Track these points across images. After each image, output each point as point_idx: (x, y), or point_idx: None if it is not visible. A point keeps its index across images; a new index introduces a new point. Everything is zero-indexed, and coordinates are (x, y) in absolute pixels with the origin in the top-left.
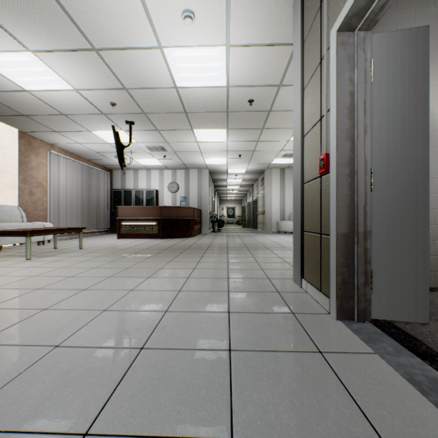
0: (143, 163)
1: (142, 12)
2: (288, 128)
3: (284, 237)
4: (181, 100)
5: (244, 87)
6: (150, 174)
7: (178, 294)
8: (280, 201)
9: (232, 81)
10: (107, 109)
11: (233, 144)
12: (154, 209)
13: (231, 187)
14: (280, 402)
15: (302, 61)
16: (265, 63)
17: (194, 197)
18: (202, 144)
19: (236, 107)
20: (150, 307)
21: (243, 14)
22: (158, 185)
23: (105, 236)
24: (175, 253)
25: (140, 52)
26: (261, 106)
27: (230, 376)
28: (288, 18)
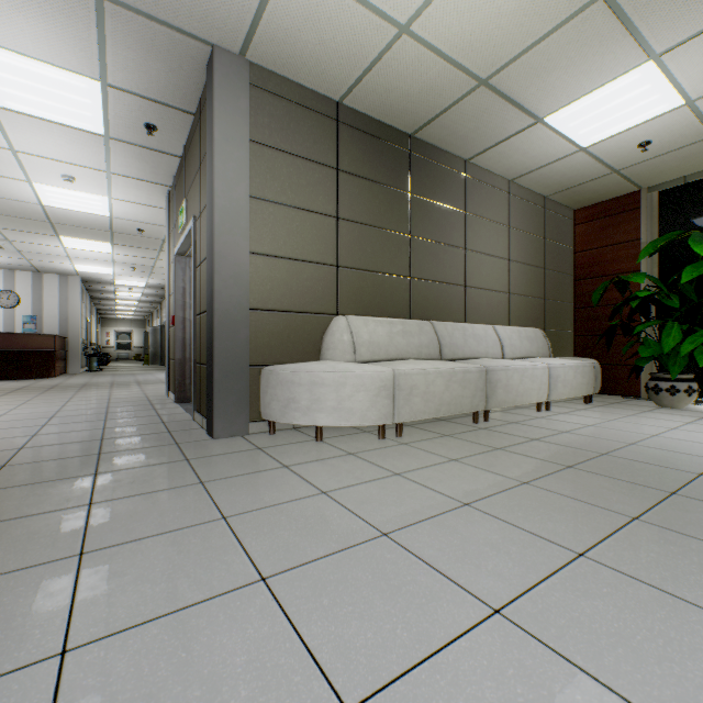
0: None
1: (16, 164)
2: None
3: None
4: (46, 213)
5: (132, 221)
6: None
7: (64, 407)
8: None
9: (117, 215)
10: None
11: (123, 257)
12: None
13: (124, 302)
14: (128, 416)
15: (170, 245)
16: (152, 213)
17: (53, 317)
18: (74, 250)
19: (124, 230)
20: (44, 411)
21: (124, 189)
22: None
23: None
24: (38, 391)
25: (1, 178)
26: (154, 235)
27: (107, 416)
28: (165, 200)
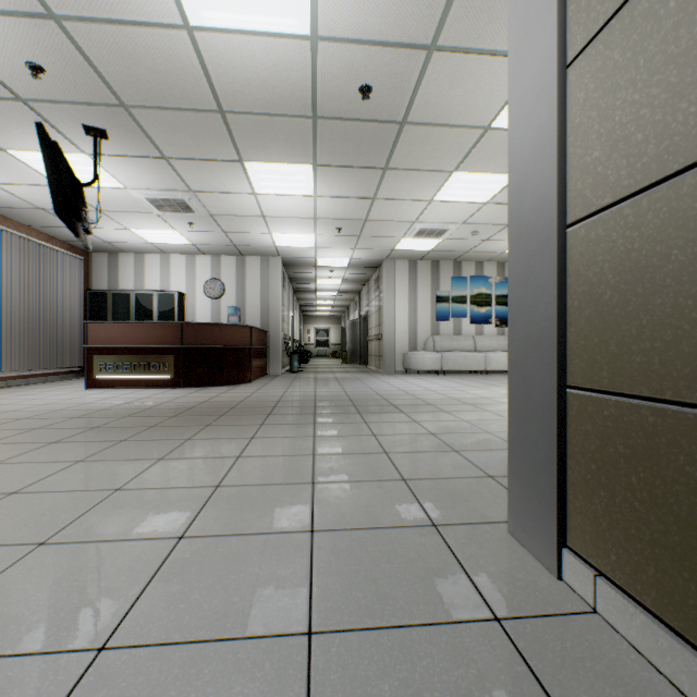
0: (151, 240)
1: None
2: (434, 170)
3: (419, 380)
4: (206, 74)
5: (353, 44)
6: (168, 263)
7: (72, 693)
8: (409, 317)
9: (324, 21)
10: (26, 84)
11: (327, 204)
12: (166, 327)
13: (323, 294)
14: None
15: None
16: None
17: (255, 308)
18: (266, 199)
19: (333, 104)
20: None
21: None
22: (184, 285)
23: (67, 383)
24: (191, 427)
25: None
26: (386, 107)
27: None
28: None
